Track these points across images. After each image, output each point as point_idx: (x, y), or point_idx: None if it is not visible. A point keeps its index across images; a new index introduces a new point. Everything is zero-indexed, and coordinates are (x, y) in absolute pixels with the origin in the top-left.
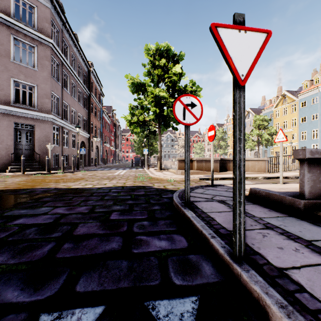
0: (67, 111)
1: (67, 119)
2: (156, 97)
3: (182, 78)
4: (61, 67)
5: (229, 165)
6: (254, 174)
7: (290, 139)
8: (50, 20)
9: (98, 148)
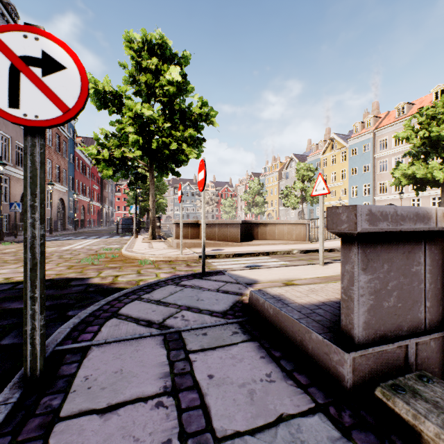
0: None
1: None
2: (139, 118)
3: (190, 97)
4: None
5: (257, 230)
6: (289, 245)
7: (339, 196)
8: None
9: (64, 202)
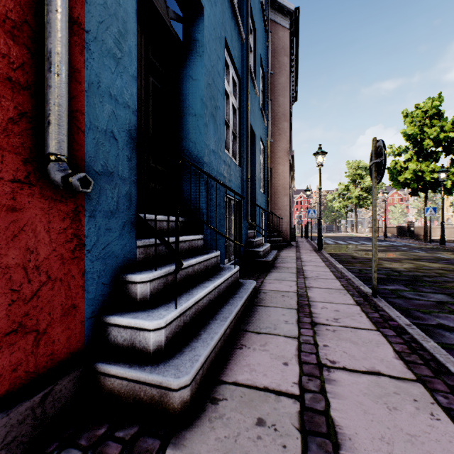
0: None
1: None
2: (356, 194)
3: None
4: None
5: None
6: None
7: None
8: None
9: None
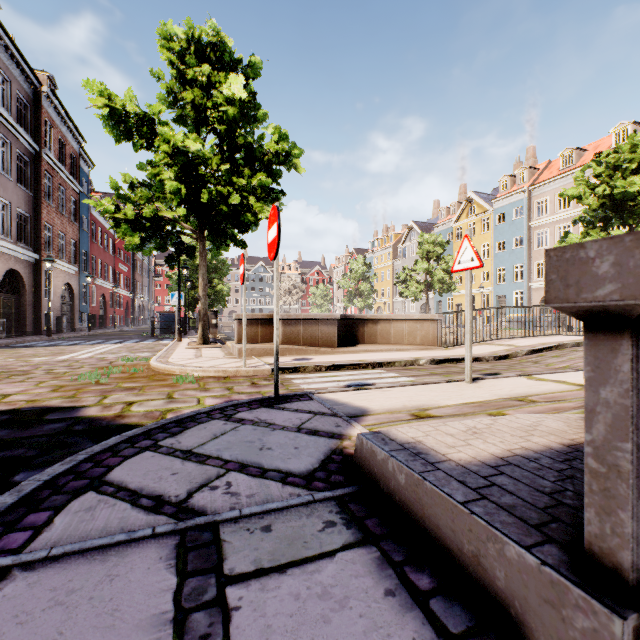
0: None
1: None
2: (180, 155)
3: (262, 128)
4: None
5: (363, 330)
6: (411, 352)
7: (479, 281)
8: None
9: (72, 289)
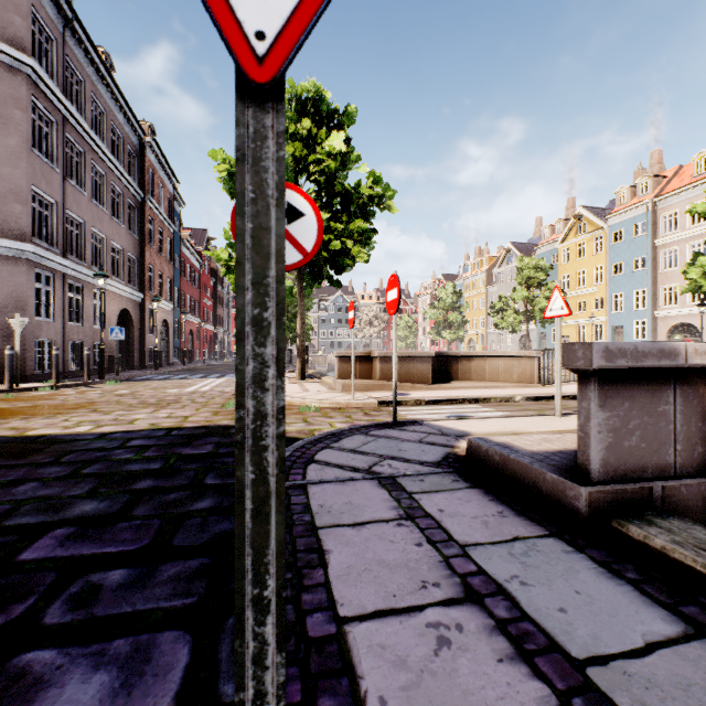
0: (81, 235)
1: (80, 255)
2: None
3: (354, 168)
4: (62, 128)
5: (456, 367)
6: (507, 390)
7: (591, 310)
8: (27, 10)
9: (168, 325)
